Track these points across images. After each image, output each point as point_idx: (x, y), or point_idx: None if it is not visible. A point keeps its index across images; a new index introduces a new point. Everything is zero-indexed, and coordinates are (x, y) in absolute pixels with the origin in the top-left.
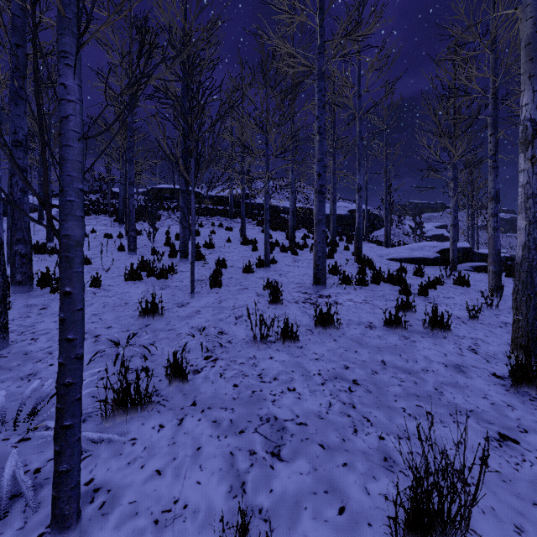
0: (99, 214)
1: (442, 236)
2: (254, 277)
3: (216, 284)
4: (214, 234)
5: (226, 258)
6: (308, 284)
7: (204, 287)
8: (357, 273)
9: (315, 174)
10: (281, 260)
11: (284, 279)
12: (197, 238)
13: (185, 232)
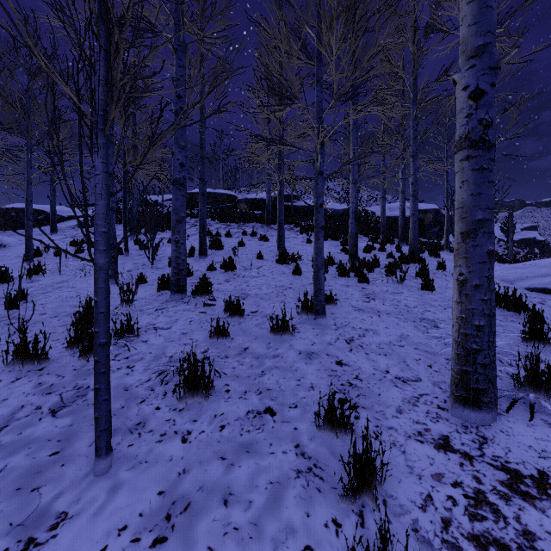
0: (118, 223)
1: (534, 240)
2: (294, 350)
3: (195, 391)
4: (243, 246)
5: (249, 290)
6: (427, 383)
7: (168, 395)
8: (522, 338)
9: (463, 96)
10: (342, 295)
11: (361, 362)
12: (218, 253)
13: (180, 250)
